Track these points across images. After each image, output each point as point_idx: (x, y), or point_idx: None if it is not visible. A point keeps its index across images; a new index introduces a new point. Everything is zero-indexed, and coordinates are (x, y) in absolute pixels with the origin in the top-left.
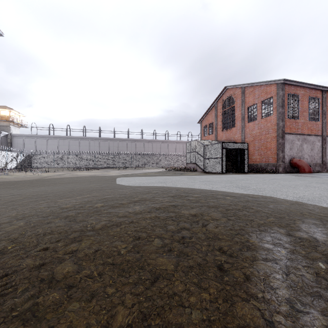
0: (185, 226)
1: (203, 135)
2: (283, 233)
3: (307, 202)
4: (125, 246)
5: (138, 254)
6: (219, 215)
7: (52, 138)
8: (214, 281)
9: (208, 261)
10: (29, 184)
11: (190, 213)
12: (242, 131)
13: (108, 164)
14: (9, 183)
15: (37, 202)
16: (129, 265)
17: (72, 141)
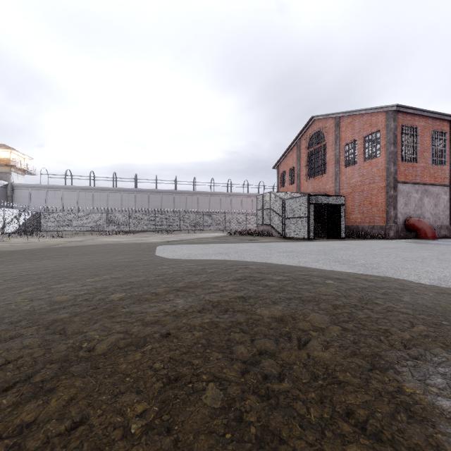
0: (267, 346)
1: (281, 185)
2: None
3: None
4: (143, 410)
5: (167, 439)
6: (325, 319)
7: (69, 190)
8: None
9: None
10: (28, 255)
11: (273, 314)
12: (336, 180)
13: (147, 226)
14: None
15: (19, 290)
16: None
17: (97, 193)
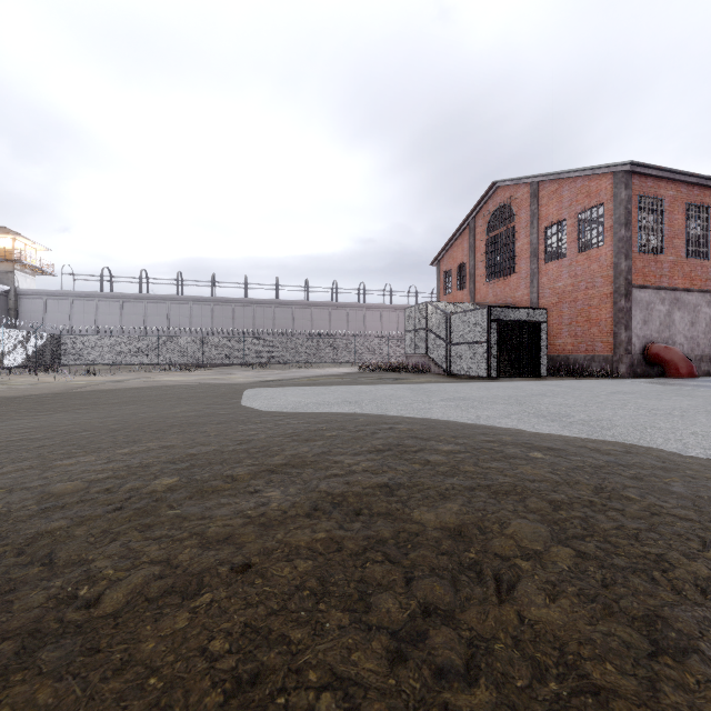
0: (437, 595)
1: (443, 292)
2: None
3: None
4: None
5: None
6: (540, 532)
7: (108, 299)
8: None
9: None
10: (34, 405)
11: (443, 522)
12: (533, 283)
13: (231, 357)
14: None
15: None
16: None
17: (152, 305)
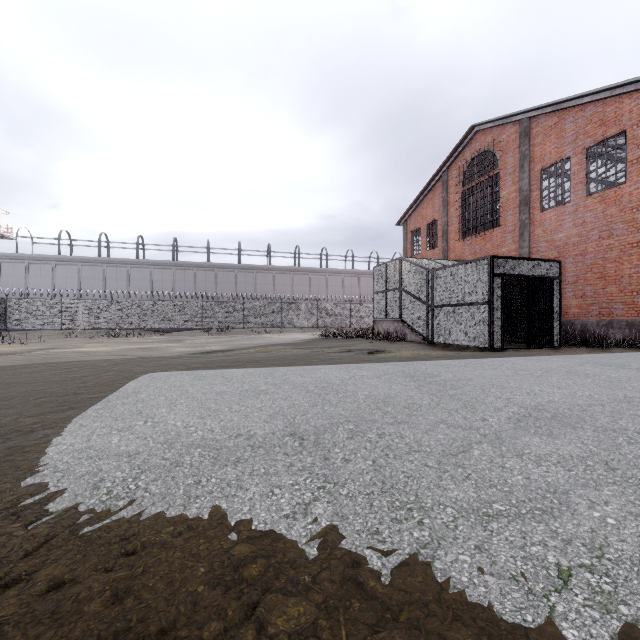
0: None
1: (411, 253)
2: None
3: None
4: None
5: None
6: None
7: (66, 263)
8: None
9: None
10: None
11: None
12: (523, 236)
13: (189, 322)
14: None
15: None
16: None
17: (112, 269)
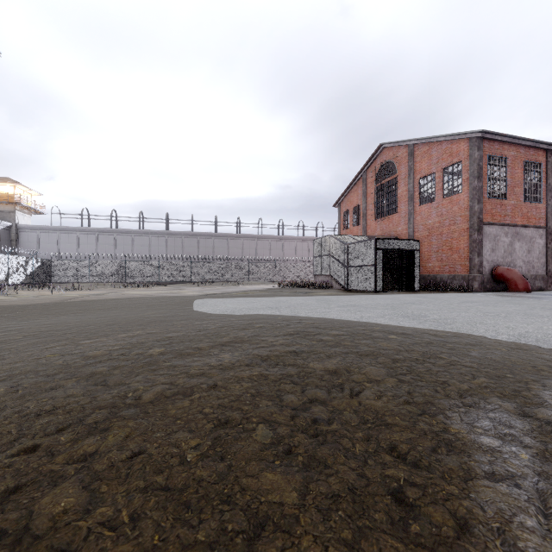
0: (318, 395)
1: (343, 227)
2: (511, 411)
3: (536, 345)
4: (197, 444)
5: (221, 464)
6: (381, 372)
7: (87, 232)
8: (390, 536)
9: (370, 480)
10: (43, 310)
11: (326, 368)
12: (410, 221)
13: (181, 277)
14: (8, 309)
15: (44, 345)
16: (202, 492)
17: (120, 237)
